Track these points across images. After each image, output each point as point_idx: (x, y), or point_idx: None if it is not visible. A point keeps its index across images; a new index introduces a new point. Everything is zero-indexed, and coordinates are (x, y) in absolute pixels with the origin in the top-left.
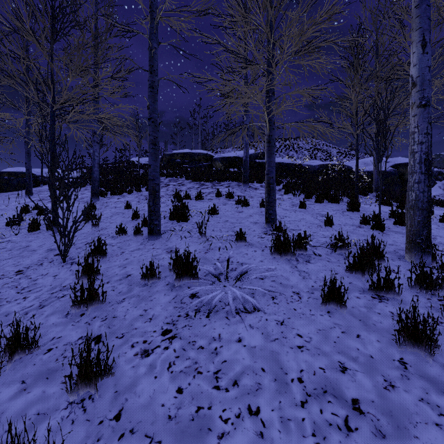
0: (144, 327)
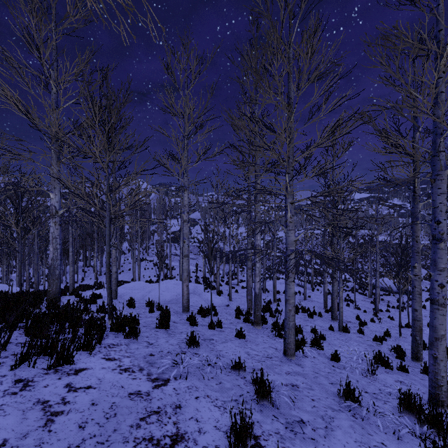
0: (393, 362)
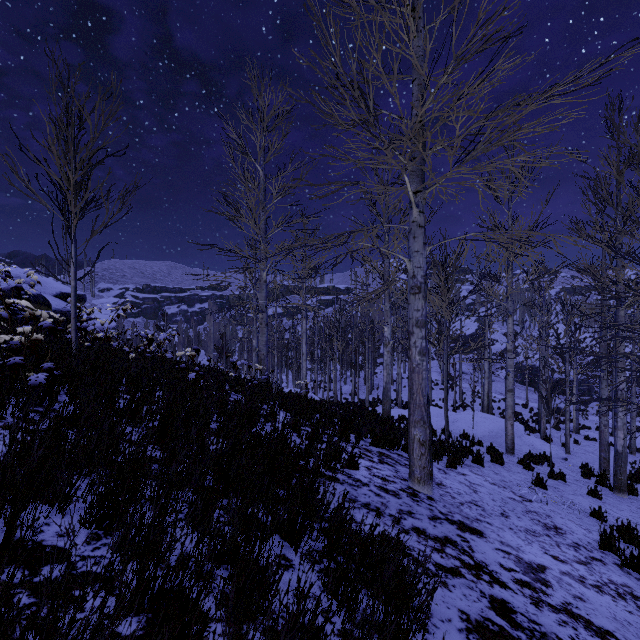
0: None
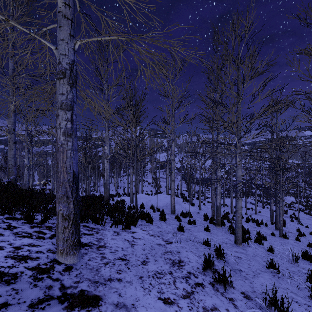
0: None
